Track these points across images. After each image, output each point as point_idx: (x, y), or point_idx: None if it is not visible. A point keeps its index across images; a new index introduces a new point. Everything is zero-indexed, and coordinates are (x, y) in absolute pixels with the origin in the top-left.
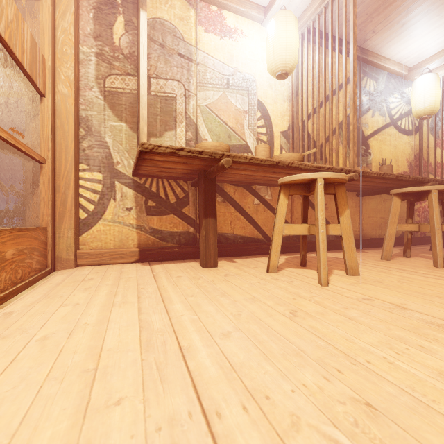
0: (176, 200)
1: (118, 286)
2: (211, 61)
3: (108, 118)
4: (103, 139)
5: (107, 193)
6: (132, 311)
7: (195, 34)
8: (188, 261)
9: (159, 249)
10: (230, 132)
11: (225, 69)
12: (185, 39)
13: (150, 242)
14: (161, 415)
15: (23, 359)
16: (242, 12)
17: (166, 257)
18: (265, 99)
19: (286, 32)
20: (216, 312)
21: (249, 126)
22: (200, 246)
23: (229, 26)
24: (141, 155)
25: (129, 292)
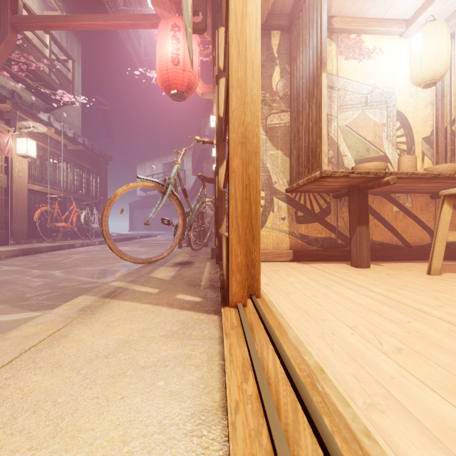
0: (320, 210)
1: (307, 276)
2: (350, 84)
3: (268, 148)
4: (265, 165)
5: (267, 206)
6: (345, 289)
7: (336, 64)
8: (334, 263)
9: (308, 251)
10: (368, 146)
11: (364, 89)
12: (327, 71)
13: (299, 245)
14: (443, 328)
15: (320, 302)
16: (381, 32)
17: (314, 258)
18: (404, 108)
19: (436, 43)
20: (414, 295)
21: (387, 137)
22: (351, 250)
23: (367, 48)
24: (317, 179)
25: (323, 279)
